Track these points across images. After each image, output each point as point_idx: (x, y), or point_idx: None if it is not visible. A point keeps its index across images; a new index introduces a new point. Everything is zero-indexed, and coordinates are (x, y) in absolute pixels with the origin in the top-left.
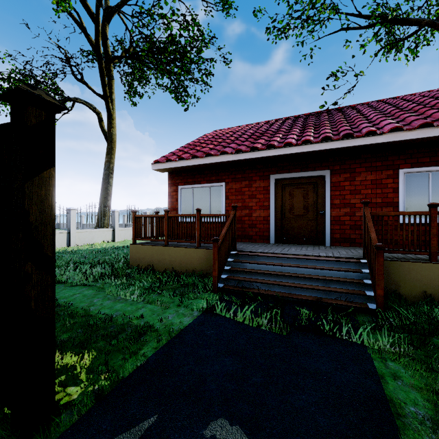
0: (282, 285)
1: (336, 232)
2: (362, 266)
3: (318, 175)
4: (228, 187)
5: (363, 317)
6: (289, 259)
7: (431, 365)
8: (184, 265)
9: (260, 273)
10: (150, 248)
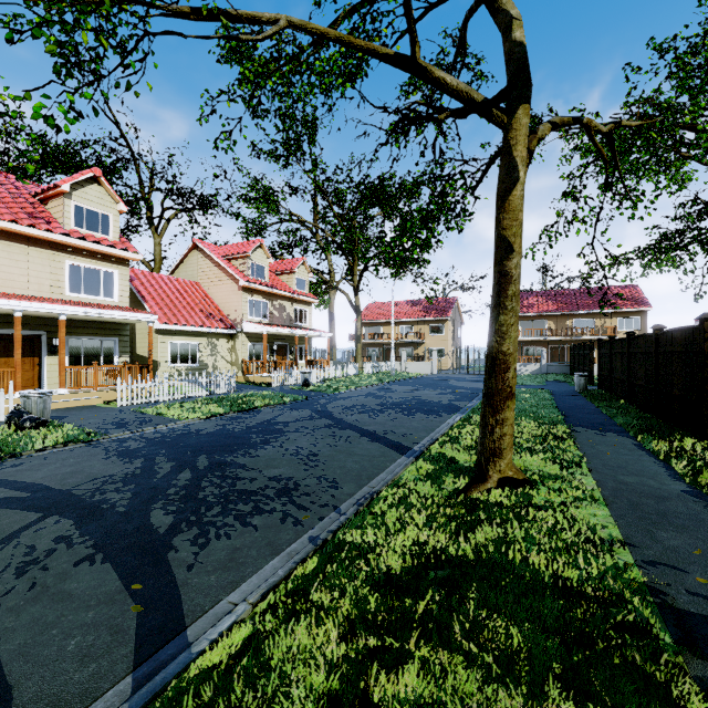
0: None
1: None
2: None
3: None
4: None
5: None
6: None
7: None
8: None
9: None
10: None
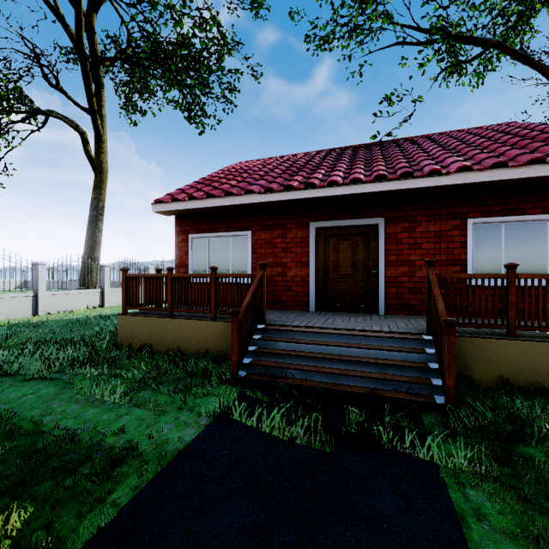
0: (324, 372)
1: (392, 297)
2: (426, 344)
3: (370, 223)
4: (255, 237)
5: (430, 417)
6: (333, 336)
7: (522, 491)
8: (194, 343)
9: (295, 355)
10: (147, 321)
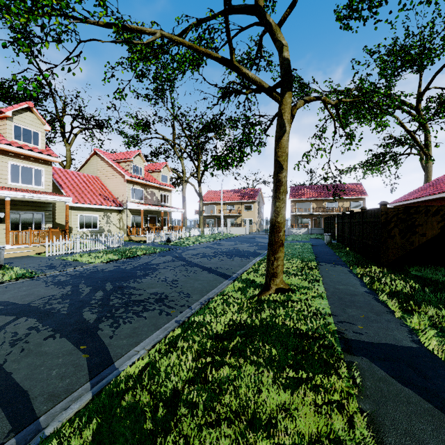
0: None
1: None
2: None
3: None
4: None
5: None
6: None
7: None
8: None
9: None
10: None
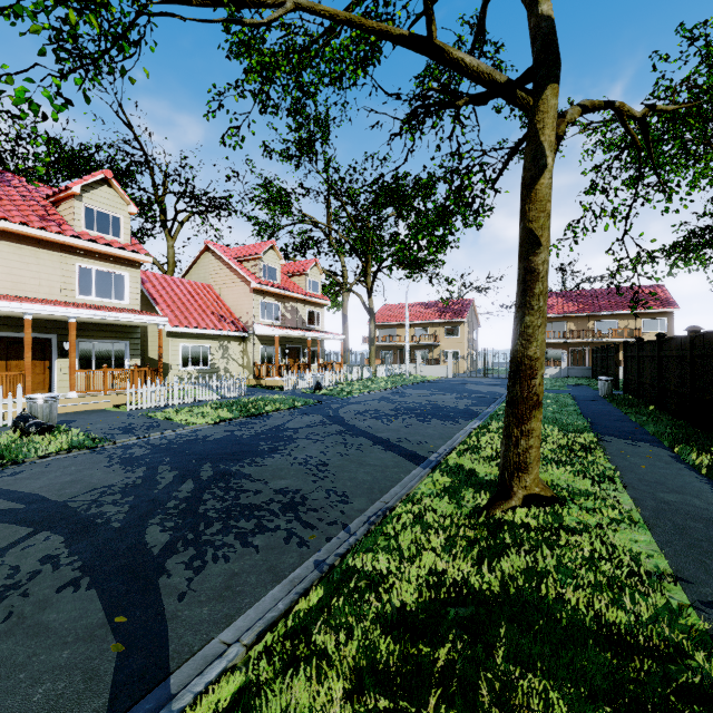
0: None
1: None
2: None
3: None
4: None
5: None
6: None
7: None
8: None
9: None
10: None
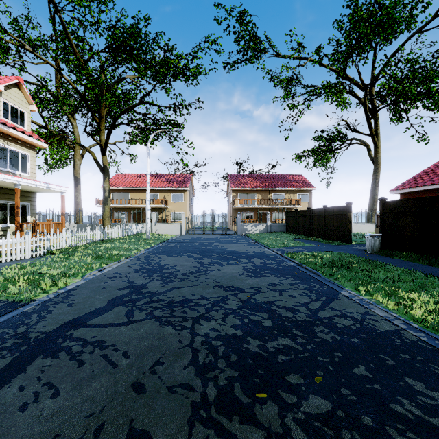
0: None
1: None
2: None
3: None
4: None
5: None
6: None
7: None
8: None
9: None
10: None
